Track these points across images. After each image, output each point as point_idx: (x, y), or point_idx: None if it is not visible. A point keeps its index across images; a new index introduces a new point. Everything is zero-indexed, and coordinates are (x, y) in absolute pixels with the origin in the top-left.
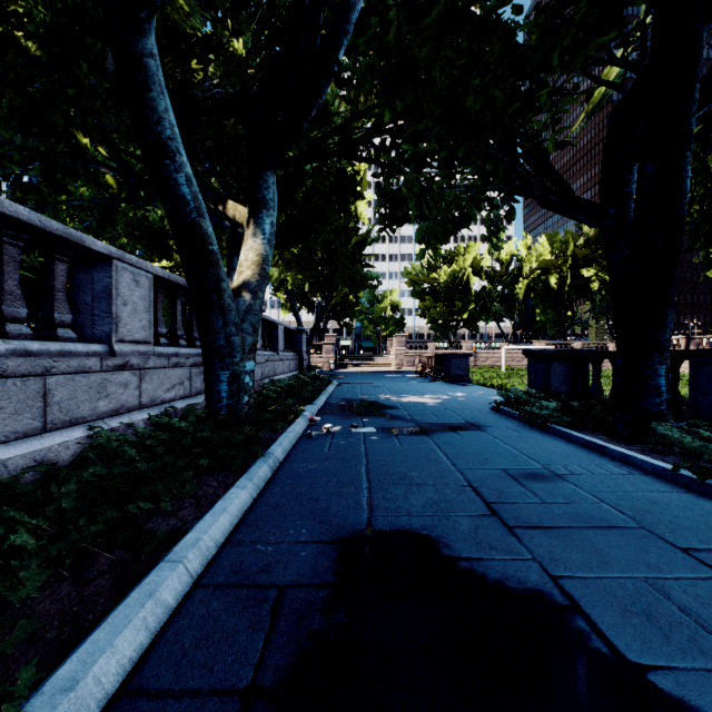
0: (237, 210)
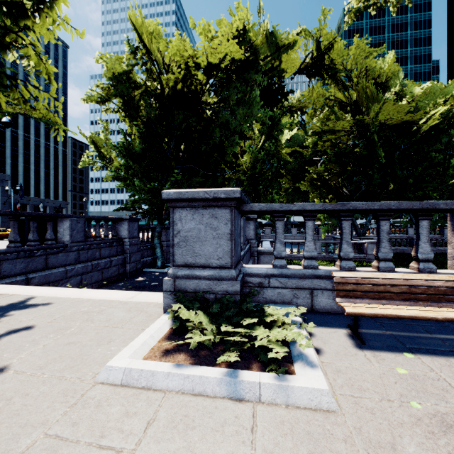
0: None
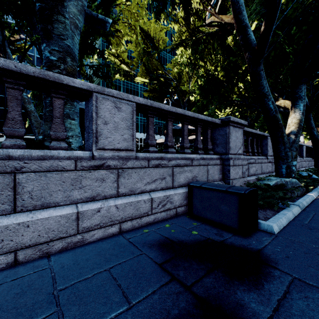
0: (318, 129)
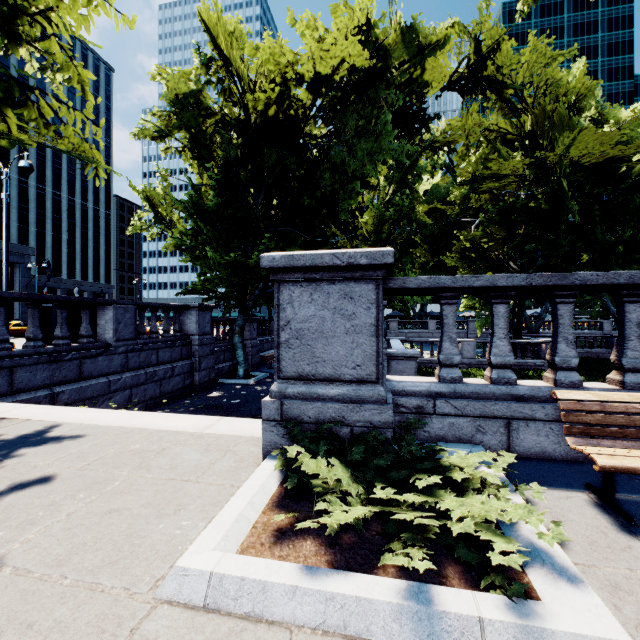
0: None
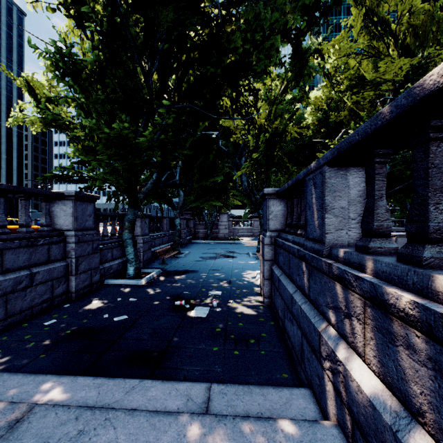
0: None
